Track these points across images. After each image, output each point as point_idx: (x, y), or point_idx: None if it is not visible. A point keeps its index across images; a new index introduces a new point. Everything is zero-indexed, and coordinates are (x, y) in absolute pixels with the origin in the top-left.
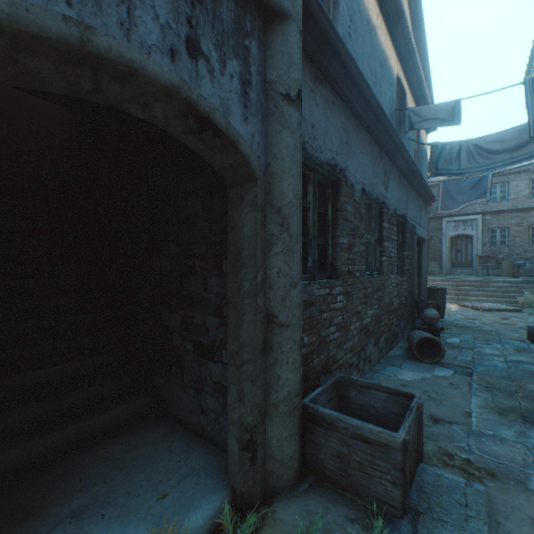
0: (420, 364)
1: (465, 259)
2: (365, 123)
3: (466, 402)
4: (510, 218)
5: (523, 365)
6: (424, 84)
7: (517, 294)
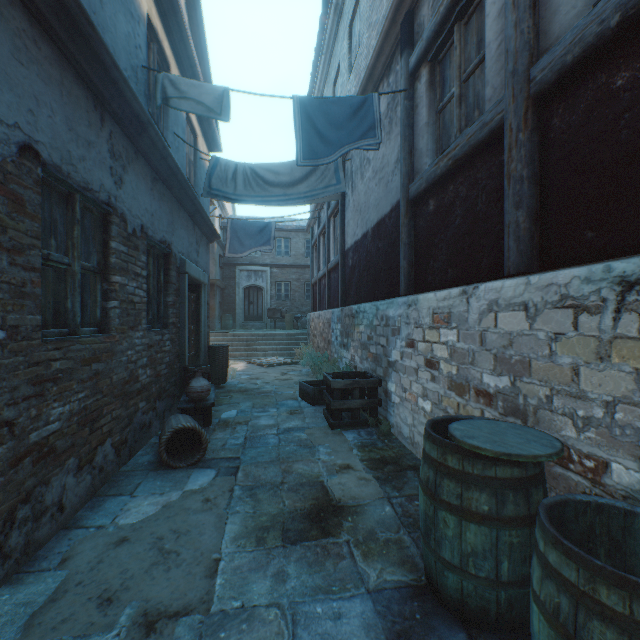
0: (172, 473)
1: (258, 312)
2: (34, 4)
3: (220, 535)
4: (292, 273)
5: (294, 433)
6: (200, 73)
7: (296, 346)
